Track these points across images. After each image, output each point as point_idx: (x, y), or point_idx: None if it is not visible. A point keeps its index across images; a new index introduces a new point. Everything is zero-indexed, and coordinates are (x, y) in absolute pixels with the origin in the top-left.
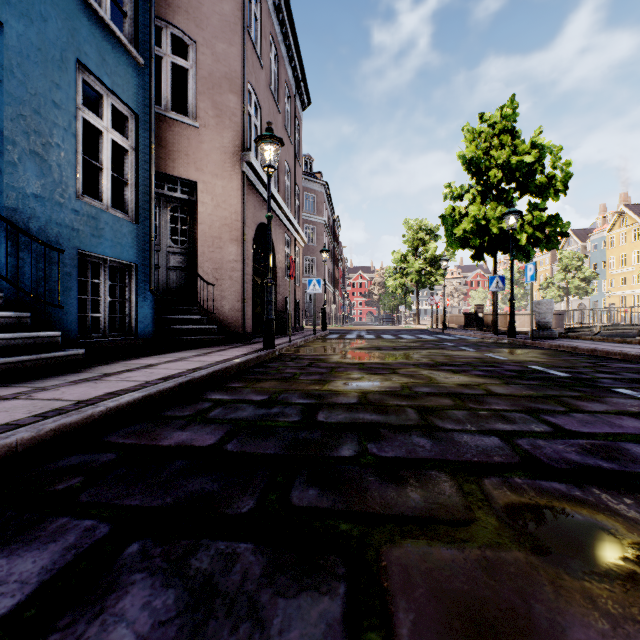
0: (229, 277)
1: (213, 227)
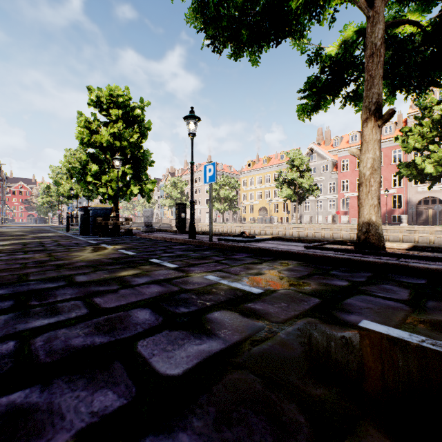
0: None
1: None
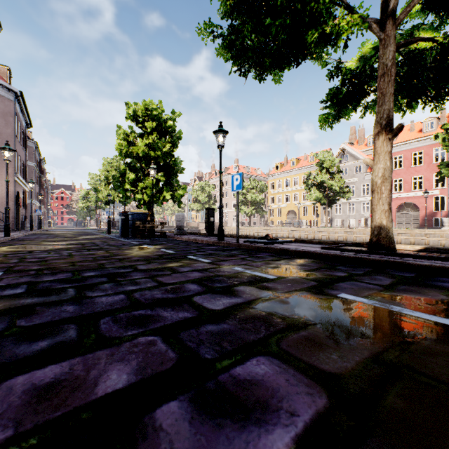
0: (10, 212)
1: (5, 197)
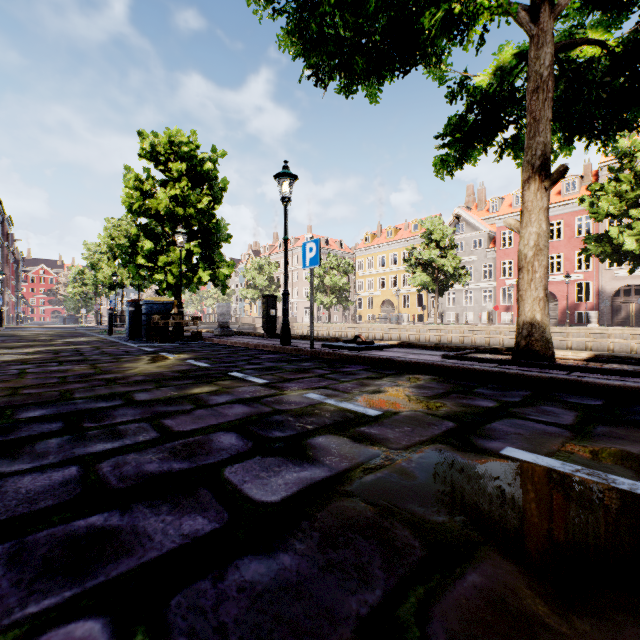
0: None
1: None
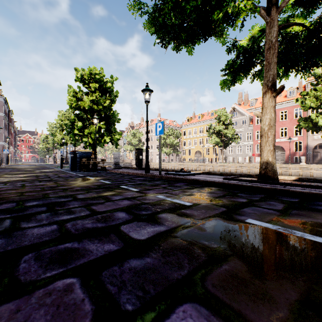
0: None
1: None
